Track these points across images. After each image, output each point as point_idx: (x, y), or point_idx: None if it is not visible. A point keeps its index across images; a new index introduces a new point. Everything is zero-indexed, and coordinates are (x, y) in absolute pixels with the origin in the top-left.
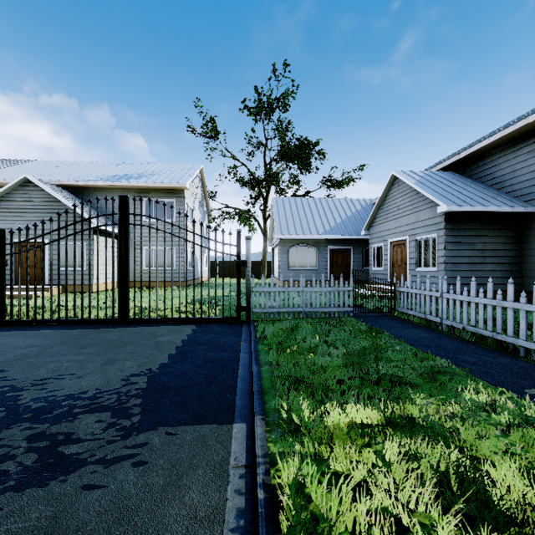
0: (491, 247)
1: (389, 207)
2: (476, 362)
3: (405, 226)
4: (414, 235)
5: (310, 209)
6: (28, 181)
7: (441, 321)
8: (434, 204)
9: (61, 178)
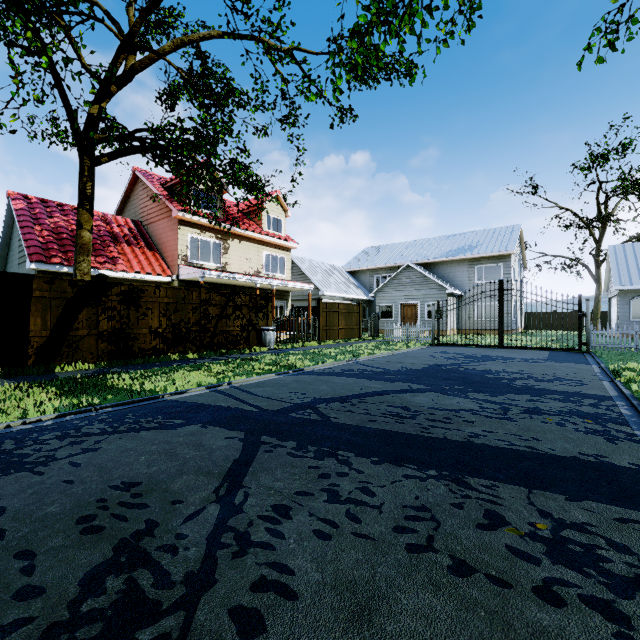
0: None
1: None
2: None
3: None
4: None
5: None
6: (407, 266)
7: None
8: None
9: (416, 259)
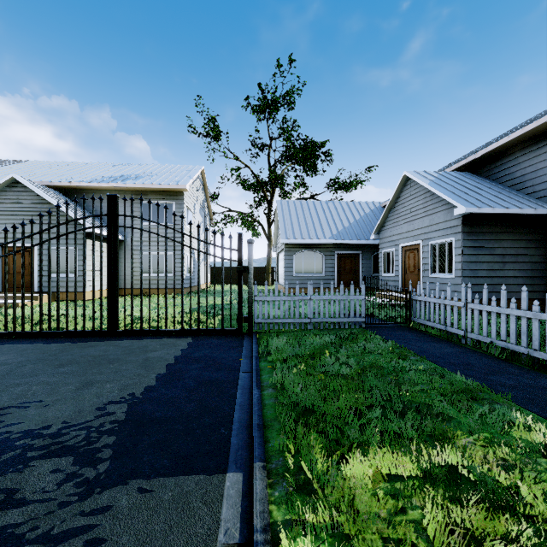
0: (512, 252)
1: (401, 210)
2: (515, 385)
3: (418, 229)
4: (428, 239)
5: (317, 212)
6: (15, 182)
7: (465, 334)
8: (450, 206)
9: (53, 179)
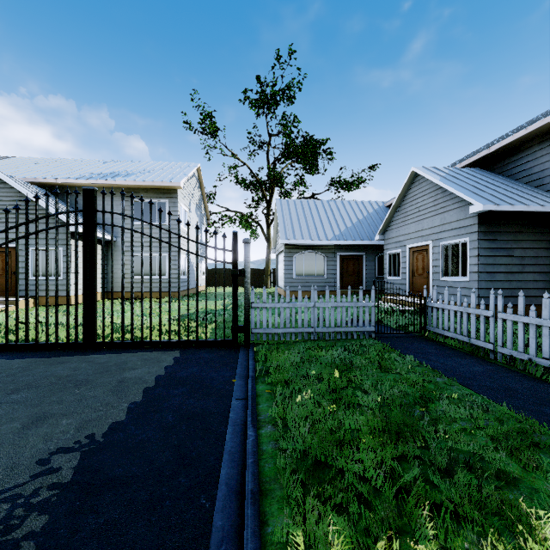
0: (532, 254)
1: (408, 209)
2: None
3: (427, 229)
4: (439, 239)
5: (318, 212)
6: None
7: (494, 348)
8: (464, 203)
9: (38, 175)
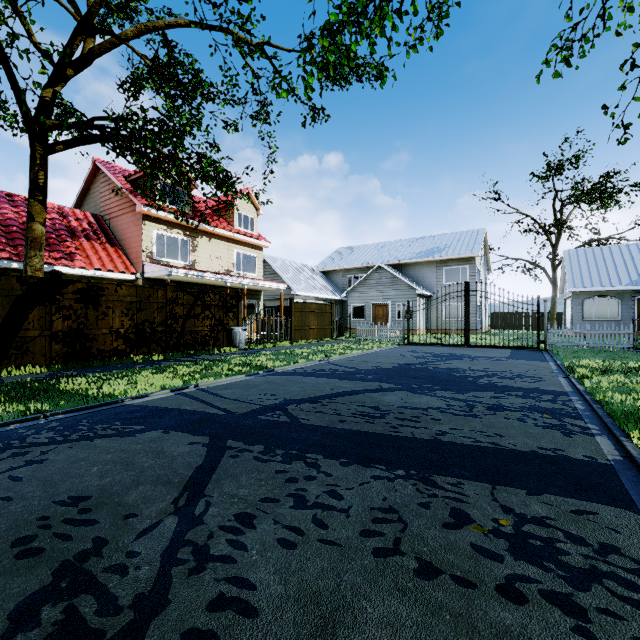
0: None
1: None
2: None
3: None
4: None
5: (612, 258)
6: (379, 267)
7: None
8: None
9: (387, 260)
